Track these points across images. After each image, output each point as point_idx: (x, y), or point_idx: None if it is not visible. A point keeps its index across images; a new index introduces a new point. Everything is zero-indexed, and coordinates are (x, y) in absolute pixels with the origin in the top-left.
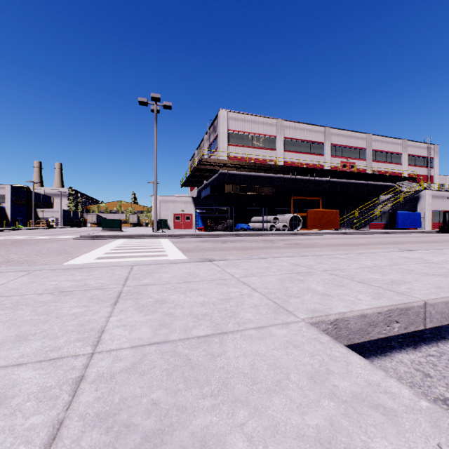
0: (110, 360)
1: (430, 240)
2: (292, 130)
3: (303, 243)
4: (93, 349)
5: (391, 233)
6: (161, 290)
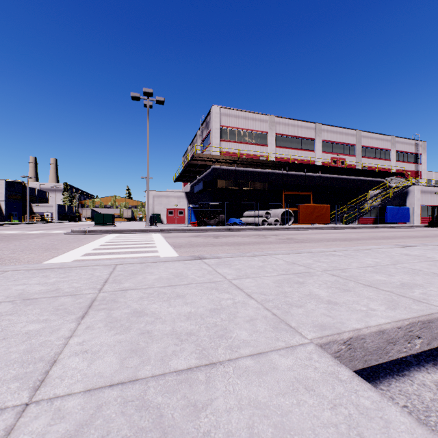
0: (47, 419)
1: (421, 234)
2: (284, 127)
3: (295, 238)
4: (30, 396)
5: (381, 228)
6: (142, 297)
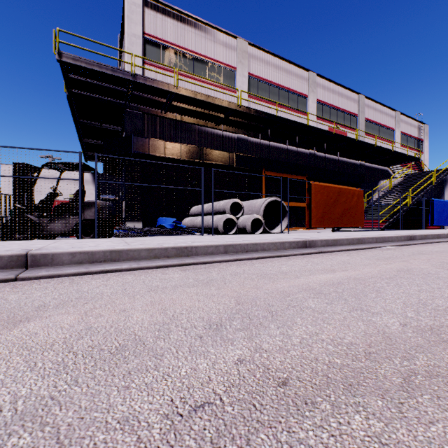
0: None
1: None
2: (262, 65)
3: None
4: None
5: None
6: None
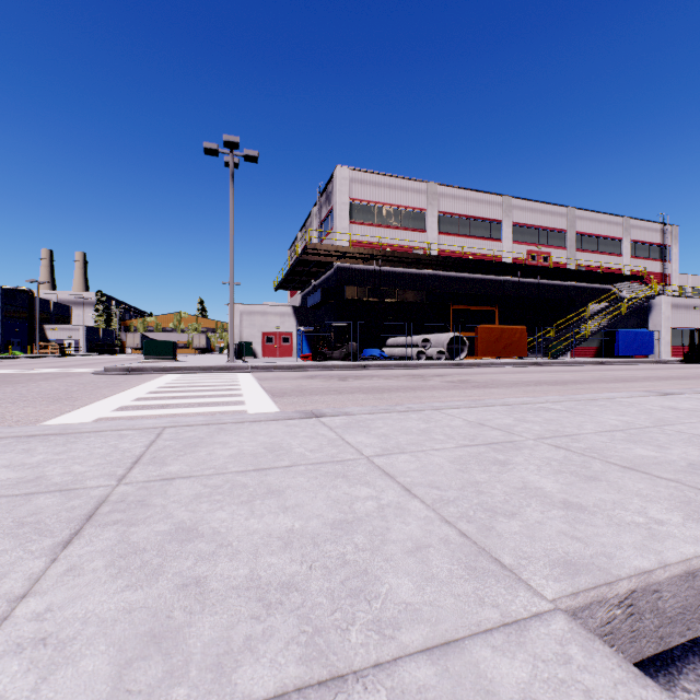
0: None
1: (677, 375)
2: (452, 201)
3: (474, 380)
4: None
5: (609, 364)
6: (199, 495)
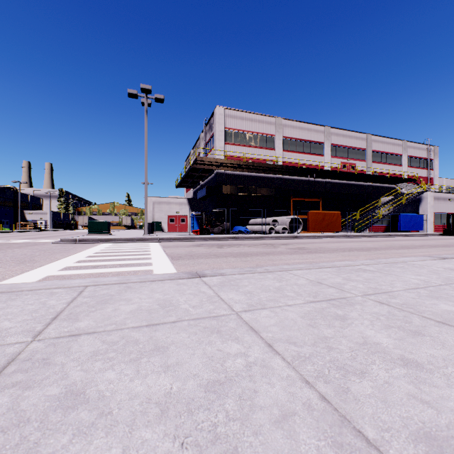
0: None
1: (441, 243)
2: (292, 129)
3: (307, 247)
4: None
5: (394, 236)
6: (96, 352)
